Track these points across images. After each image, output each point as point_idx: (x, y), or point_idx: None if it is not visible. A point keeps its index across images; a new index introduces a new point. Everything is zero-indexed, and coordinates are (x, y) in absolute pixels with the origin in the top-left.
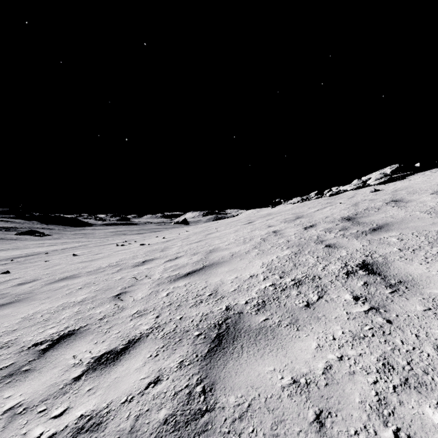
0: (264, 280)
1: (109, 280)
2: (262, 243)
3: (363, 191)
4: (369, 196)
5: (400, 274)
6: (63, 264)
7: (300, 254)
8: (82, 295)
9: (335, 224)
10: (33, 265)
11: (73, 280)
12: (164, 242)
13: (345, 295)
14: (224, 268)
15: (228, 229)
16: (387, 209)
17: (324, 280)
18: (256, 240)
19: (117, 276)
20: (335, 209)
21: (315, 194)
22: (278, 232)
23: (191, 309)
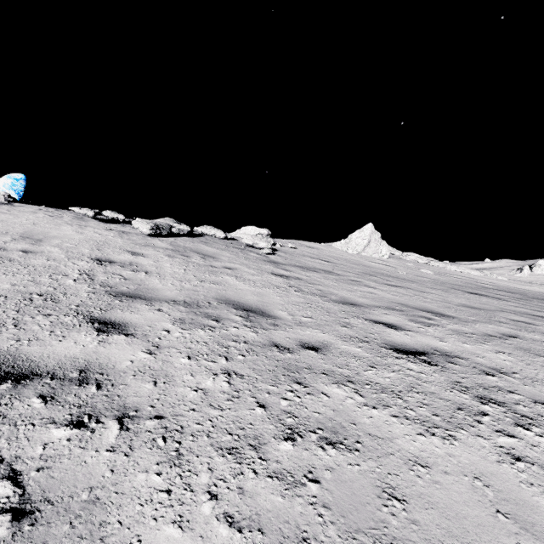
0: None
1: None
2: None
3: None
4: None
5: (63, 361)
6: None
7: None
8: None
9: None
10: None
11: None
12: None
13: (53, 433)
14: None
15: None
16: None
17: None
18: None
19: None
20: None
21: None
22: None
23: None
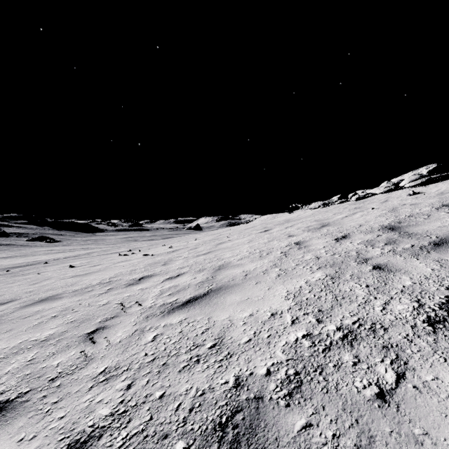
0: (293, 324)
1: (92, 306)
2: (283, 260)
3: (398, 195)
4: (409, 200)
5: None
6: (54, 278)
7: (339, 280)
8: (50, 330)
9: (376, 234)
10: (23, 278)
11: (52, 302)
12: (169, 253)
13: None
14: (235, 296)
15: (242, 238)
16: (441, 215)
17: (393, 333)
18: (275, 254)
19: (103, 299)
20: (368, 215)
21: (338, 198)
22: (302, 244)
23: (181, 377)
